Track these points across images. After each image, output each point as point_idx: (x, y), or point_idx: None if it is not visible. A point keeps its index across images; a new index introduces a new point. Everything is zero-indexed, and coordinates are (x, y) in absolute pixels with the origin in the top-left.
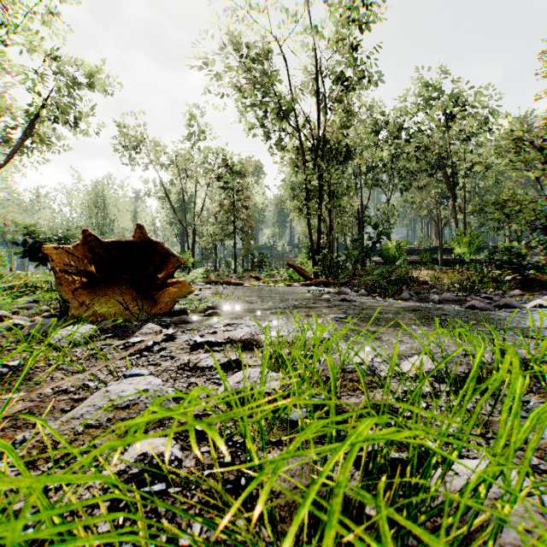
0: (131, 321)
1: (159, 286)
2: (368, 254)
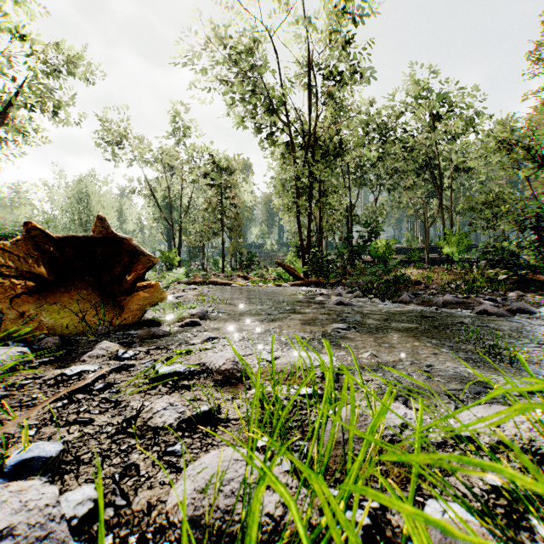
0: (87, 335)
1: (127, 290)
2: (359, 253)
